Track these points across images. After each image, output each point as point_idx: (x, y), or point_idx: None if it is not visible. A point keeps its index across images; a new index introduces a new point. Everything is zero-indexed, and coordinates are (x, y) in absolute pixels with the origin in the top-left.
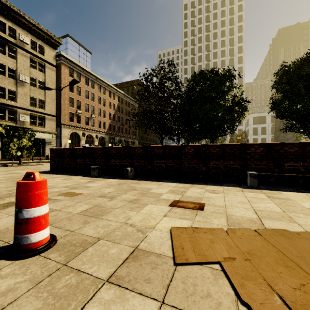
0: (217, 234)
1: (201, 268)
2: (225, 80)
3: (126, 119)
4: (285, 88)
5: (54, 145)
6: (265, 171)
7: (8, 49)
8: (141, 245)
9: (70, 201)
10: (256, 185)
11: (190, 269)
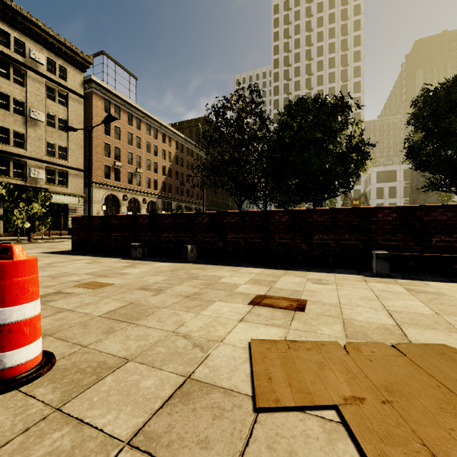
0: (330, 353)
1: (303, 417)
2: (337, 113)
3: (188, 175)
4: (428, 125)
5: (81, 213)
6: (400, 250)
7: (13, 72)
8: (197, 373)
9: (92, 295)
10: (387, 271)
11: (283, 419)
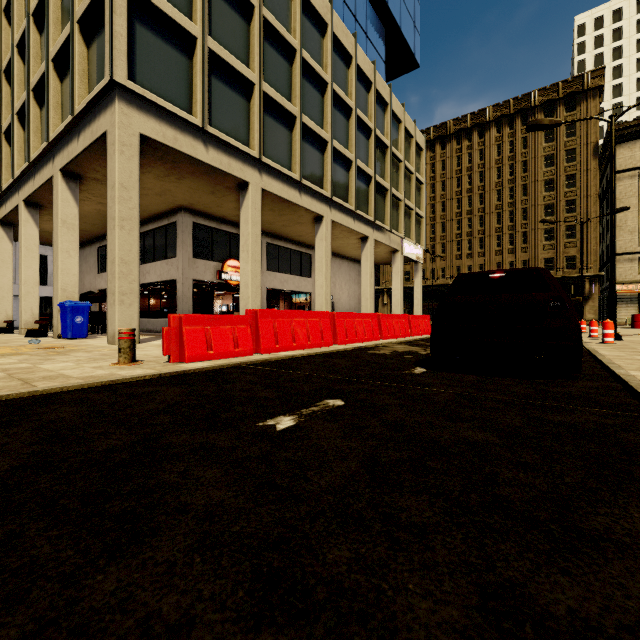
0: None
1: None
2: None
3: None
4: None
5: None
6: None
7: None
8: None
9: None
10: None
11: None
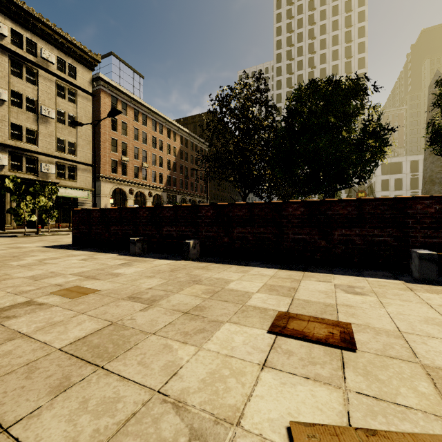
0: None
1: None
2: (351, 97)
3: (192, 168)
4: None
5: (89, 207)
6: None
7: (26, 71)
8: None
9: (66, 309)
10: (435, 276)
11: None
